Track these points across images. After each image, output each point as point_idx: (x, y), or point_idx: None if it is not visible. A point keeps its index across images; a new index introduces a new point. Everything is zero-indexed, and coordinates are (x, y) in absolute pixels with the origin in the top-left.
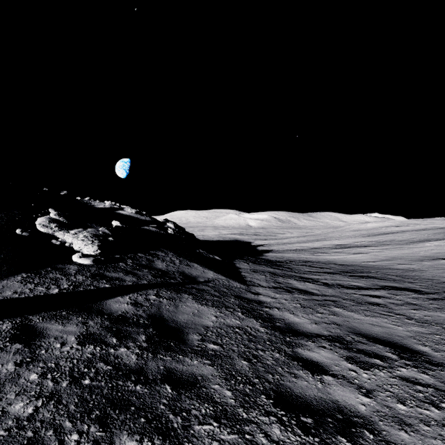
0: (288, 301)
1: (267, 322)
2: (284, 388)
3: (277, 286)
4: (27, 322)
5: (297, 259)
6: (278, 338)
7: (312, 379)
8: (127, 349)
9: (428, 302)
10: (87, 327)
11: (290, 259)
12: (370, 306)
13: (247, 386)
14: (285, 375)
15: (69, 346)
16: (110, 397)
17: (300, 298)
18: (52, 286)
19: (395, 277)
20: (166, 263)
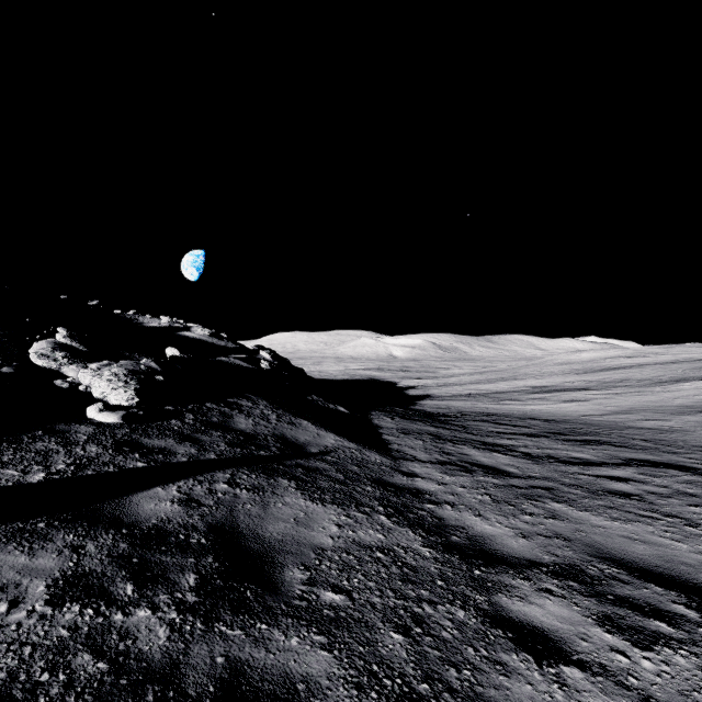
0: (467, 489)
1: (434, 534)
2: None
3: (446, 460)
4: None
5: (473, 410)
6: (458, 571)
7: (540, 678)
8: (152, 611)
9: None
10: (79, 558)
11: (462, 411)
12: (615, 498)
13: None
14: (483, 667)
15: (27, 609)
16: None
17: (487, 484)
18: (34, 468)
19: (643, 442)
20: (254, 420)
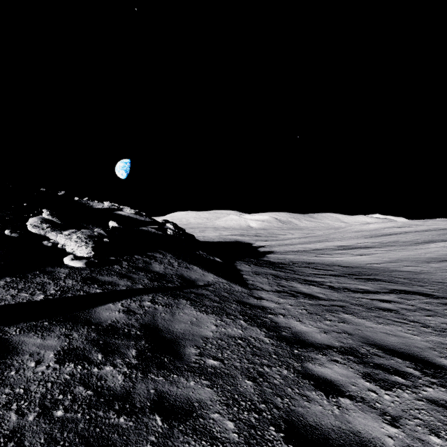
0: (293, 306)
1: (272, 331)
2: (295, 416)
3: (281, 290)
4: (1, 335)
5: (300, 260)
6: (285, 350)
7: (327, 403)
8: (113, 367)
9: (442, 307)
10: (70, 341)
11: (293, 261)
12: (381, 312)
13: (253, 415)
14: (296, 397)
15: (46, 365)
16: (86, 434)
17: (305, 303)
18: (37, 292)
19: (403, 279)
20: (164, 266)
